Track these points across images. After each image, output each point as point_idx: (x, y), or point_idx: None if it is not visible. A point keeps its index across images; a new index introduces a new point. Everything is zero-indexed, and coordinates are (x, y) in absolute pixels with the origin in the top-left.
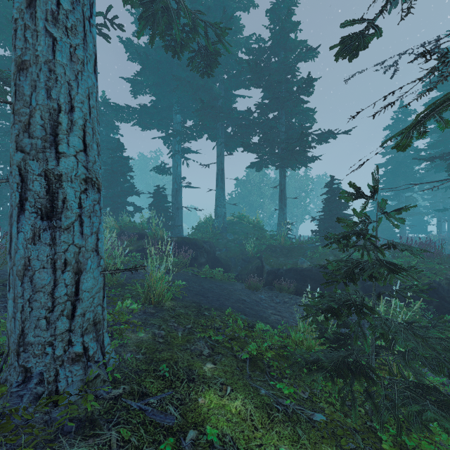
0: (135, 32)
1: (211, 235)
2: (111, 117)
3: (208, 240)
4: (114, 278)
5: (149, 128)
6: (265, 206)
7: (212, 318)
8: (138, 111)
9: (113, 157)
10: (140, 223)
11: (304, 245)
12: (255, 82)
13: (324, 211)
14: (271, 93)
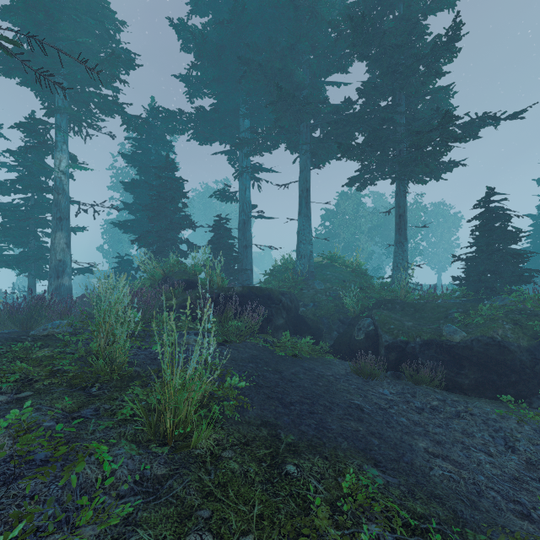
0: (190, 13)
1: (292, 284)
2: (161, 129)
3: (287, 290)
4: (114, 365)
5: (209, 141)
6: (361, 244)
7: (307, 490)
8: (194, 117)
9: (160, 178)
10: (191, 265)
11: (435, 299)
12: (360, 50)
13: (477, 246)
14: (385, 67)
